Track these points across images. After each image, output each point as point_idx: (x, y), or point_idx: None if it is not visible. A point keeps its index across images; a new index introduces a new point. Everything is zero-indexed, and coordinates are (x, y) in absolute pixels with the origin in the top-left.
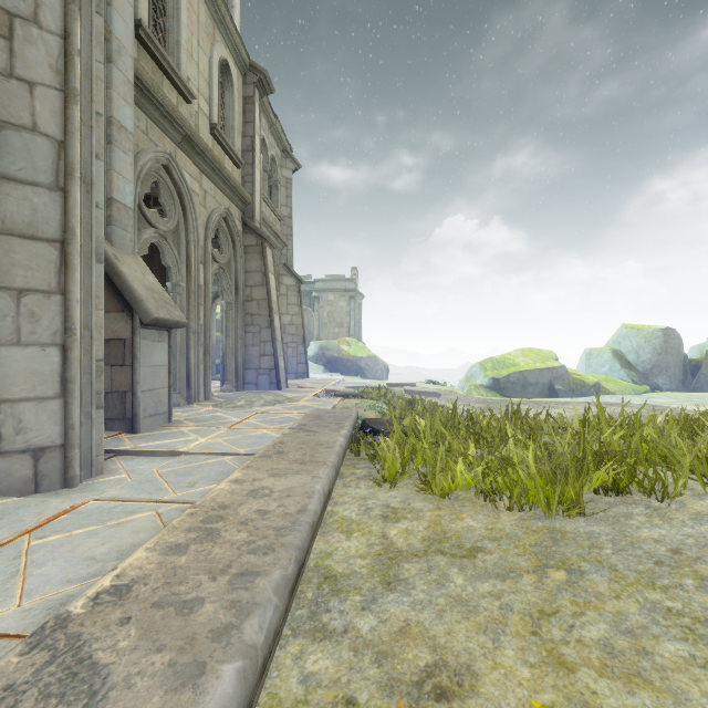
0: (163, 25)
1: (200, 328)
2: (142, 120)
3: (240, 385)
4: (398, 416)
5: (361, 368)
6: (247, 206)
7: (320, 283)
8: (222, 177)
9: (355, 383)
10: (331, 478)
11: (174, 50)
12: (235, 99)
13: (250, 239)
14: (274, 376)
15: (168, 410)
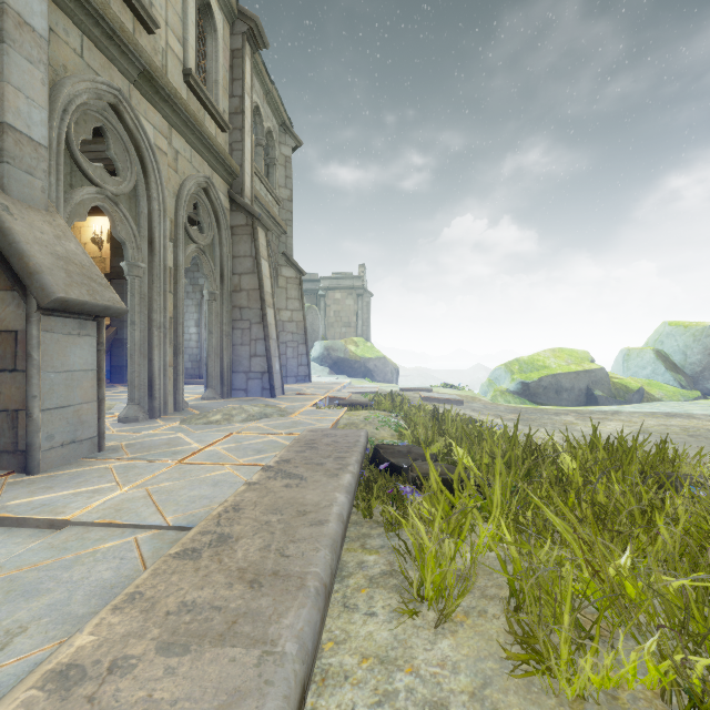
0: None
1: (169, 321)
2: (73, 34)
3: (226, 391)
4: (424, 440)
5: (369, 370)
6: (235, 178)
7: (326, 281)
8: (200, 137)
9: (363, 387)
10: (309, 642)
11: None
12: (219, 48)
13: (239, 218)
14: (267, 381)
15: (98, 434)
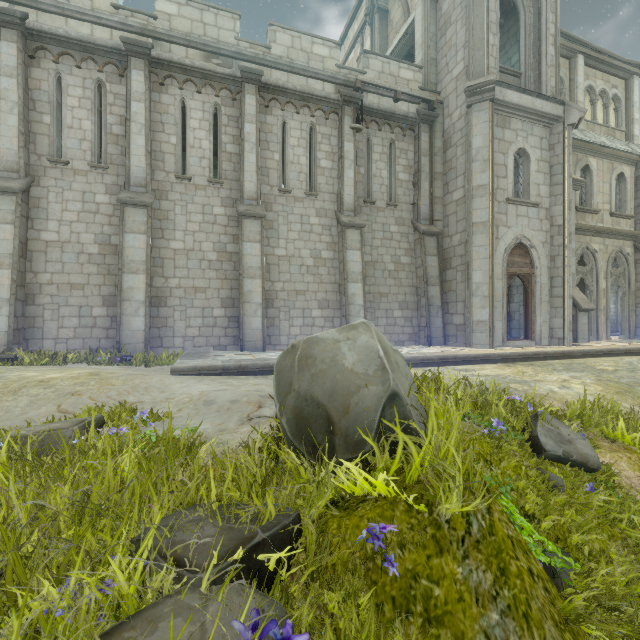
0: (585, 191)
1: (603, 308)
2: (577, 238)
3: (632, 336)
4: None
5: None
6: (637, 237)
7: None
8: (617, 234)
9: None
10: (632, 348)
11: (590, 198)
12: (627, 185)
13: (639, 255)
14: None
15: (588, 338)
